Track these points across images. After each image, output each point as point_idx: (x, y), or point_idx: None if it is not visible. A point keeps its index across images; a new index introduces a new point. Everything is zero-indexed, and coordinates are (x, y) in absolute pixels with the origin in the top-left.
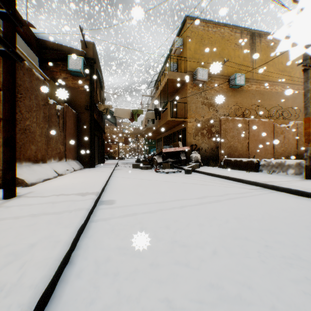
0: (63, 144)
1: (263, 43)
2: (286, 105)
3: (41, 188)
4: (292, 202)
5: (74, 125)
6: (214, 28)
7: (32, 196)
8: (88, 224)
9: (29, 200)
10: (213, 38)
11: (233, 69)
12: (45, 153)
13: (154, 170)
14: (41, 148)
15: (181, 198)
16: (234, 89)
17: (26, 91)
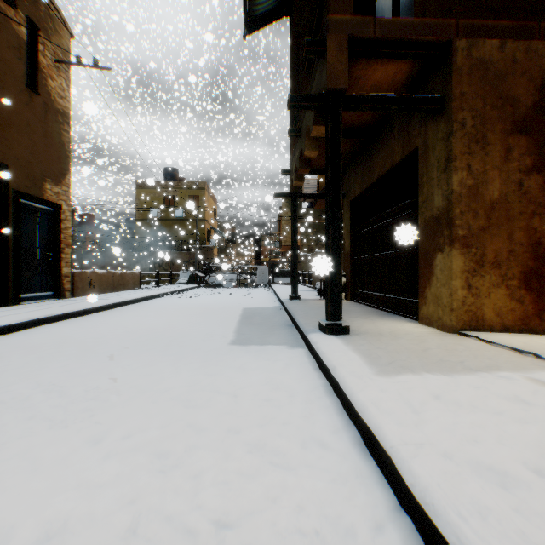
0: None
1: None
2: None
3: None
4: None
5: None
6: None
7: None
8: None
9: None
10: None
11: None
12: None
13: None
14: None
15: None
16: None
17: None
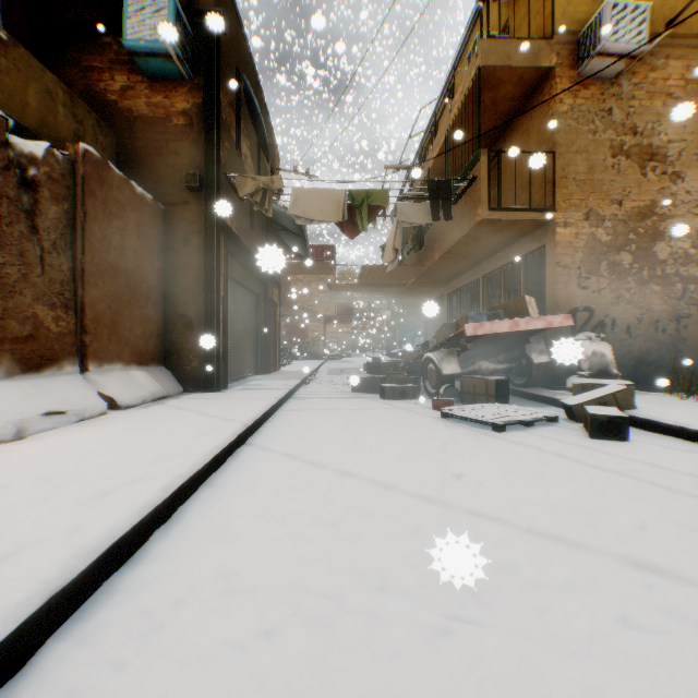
0: (70, 304)
1: None
2: None
3: None
4: None
5: (142, 240)
6: None
7: None
8: None
9: None
10: None
11: None
12: None
13: (433, 408)
14: None
15: None
16: None
17: None
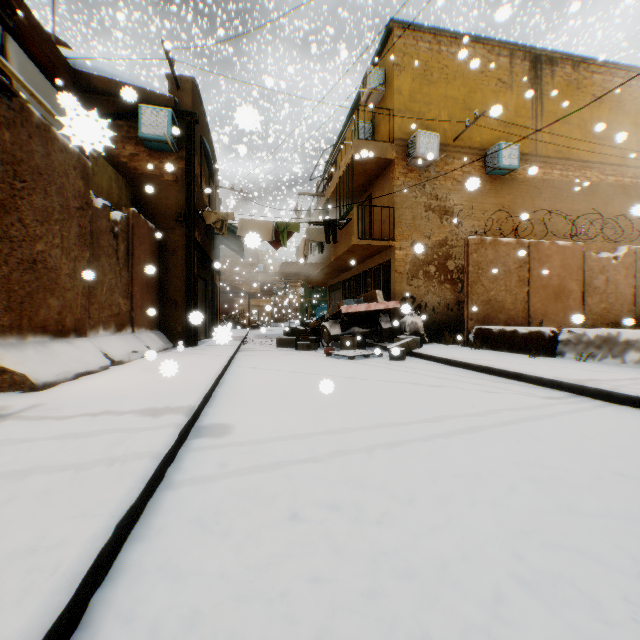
0: (128, 296)
1: (559, 79)
2: (609, 211)
3: (62, 396)
4: None
5: (151, 254)
6: (453, 47)
7: (34, 417)
8: (157, 494)
9: (23, 428)
10: (449, 67)
11: (492, 134)
12: (84, 315)
13: (324, 352)
14: (72, 304)
15: (386, 421)
16: (496, 177)
17: (37, 175)
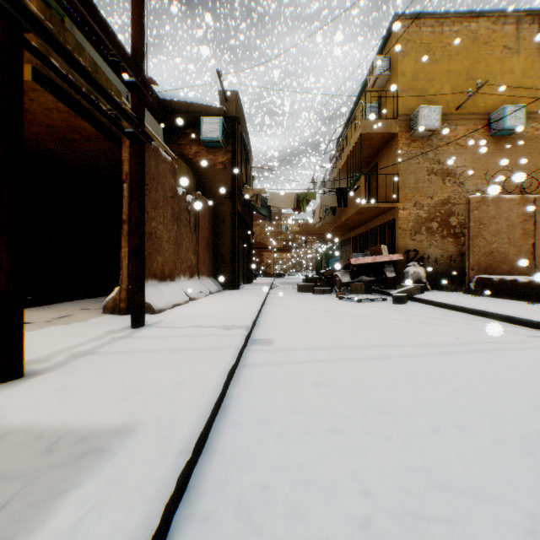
0: (195, 253)
1: None
2: None
3: (171, 317)
4: None
5: (209, 223)
6: (454, 26)
7: (163, 326)
8: (238, 369)
9: (161, 331)
10: (451, 44)
11: (496, 98)
12: (173, 267)
13: (336, 296)
14: (168, 260)
15: (382, 343)
16: (500, 137)
17: (152, 180)
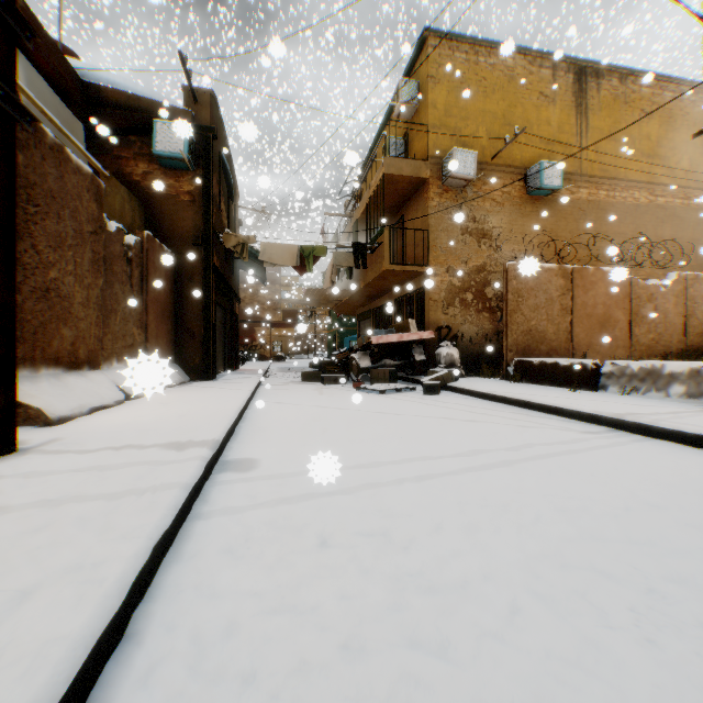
0: (142, 326)
1: (605, 92)
2: (658, 234)
3: (80, 431)
4: (693, 466)
5: (166, 281)
6: (491, 58)
7: (55, 451)
8: (187, 524)
9: (46, 461)
10: (488, 79)
11: (534, 151)
12: (98, 346)
13: (353, 386)
14: (86, 334)
15: (417, 455)
16: (537, 197)
17: (50, 198)
